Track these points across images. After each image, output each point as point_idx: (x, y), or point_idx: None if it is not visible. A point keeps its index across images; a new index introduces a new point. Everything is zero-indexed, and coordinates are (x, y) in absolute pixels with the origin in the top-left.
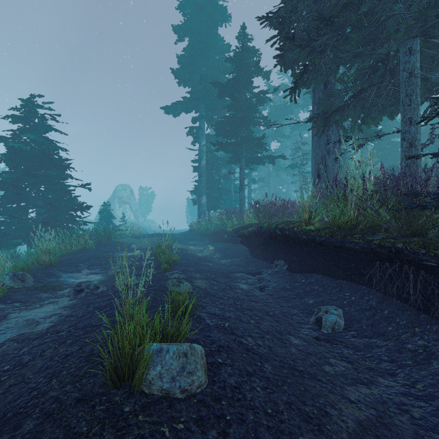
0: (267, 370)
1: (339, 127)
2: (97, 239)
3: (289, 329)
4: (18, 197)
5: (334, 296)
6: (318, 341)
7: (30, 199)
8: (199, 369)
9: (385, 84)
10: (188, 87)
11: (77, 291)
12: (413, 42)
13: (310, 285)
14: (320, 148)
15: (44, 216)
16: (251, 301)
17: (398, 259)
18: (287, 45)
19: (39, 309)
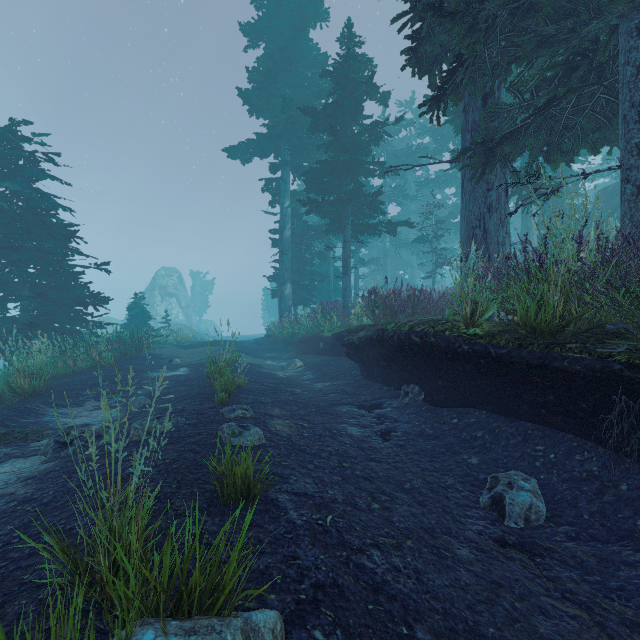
0: None
1: (506, 168)
2: (120, 350)
3: (445, 522)
4: None
5: (515, 451)
6: (505, 550)
7: (11, 287)
8: None
9: (591, 89)
10: (264, 118)
11: (60, 443)
12: None
13: (468, 428)
14: (476, 202)
15: (33, 314)
16: (369, 460)
17: None
18: (424, 30)
19: None
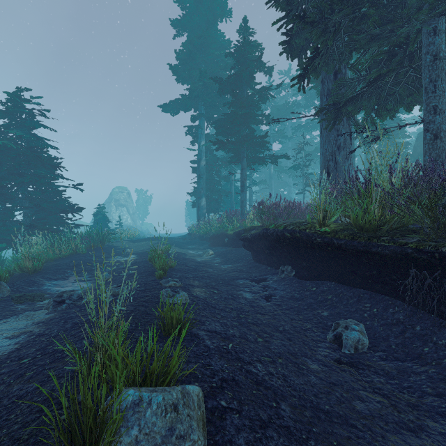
0: (286, 414)
1: (350, 121)
2: (89, 243)
3: (304, 349)
4: (3, 197)
5: (352, 307)
6: (341, 366)
7: (17, 201)
8: (195, 428)
9: (404, 69)
10: (187, 84)
11: (57, 302)
12: (438, 21)
13: (322, 293)
14: (330, 143)
15: (31, 218)
16: (257, 313)
17: (442, 267)
18: (294, 29)
19: (8, 325)
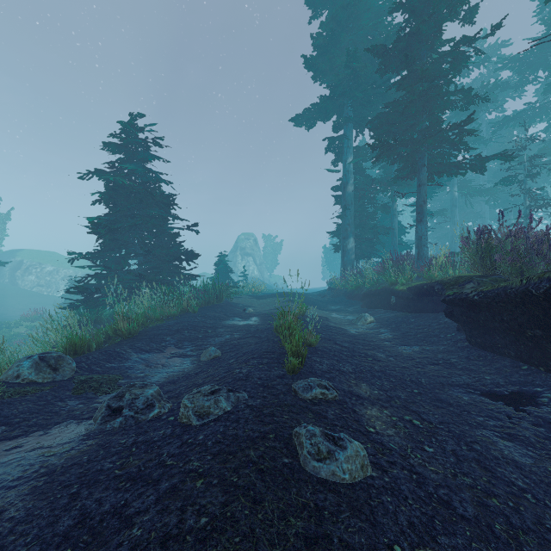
0: None
1: None
2: (204, 299)
3: None
4: (117, 244)
5: None
6: None
7: (132, 247)
8: None
9: None
10: (327, 82)
11: (111, 410)
12: None
13: None
14: None
15: (145, 267)
16: None
17: None
18: None
19: (6, 461)
